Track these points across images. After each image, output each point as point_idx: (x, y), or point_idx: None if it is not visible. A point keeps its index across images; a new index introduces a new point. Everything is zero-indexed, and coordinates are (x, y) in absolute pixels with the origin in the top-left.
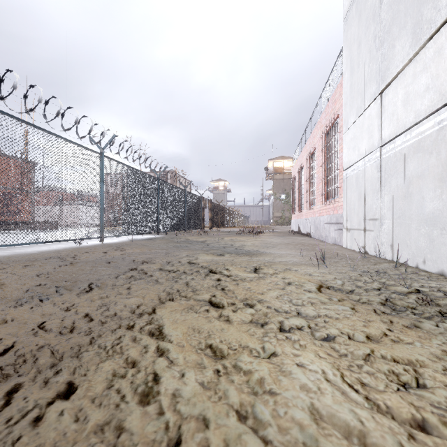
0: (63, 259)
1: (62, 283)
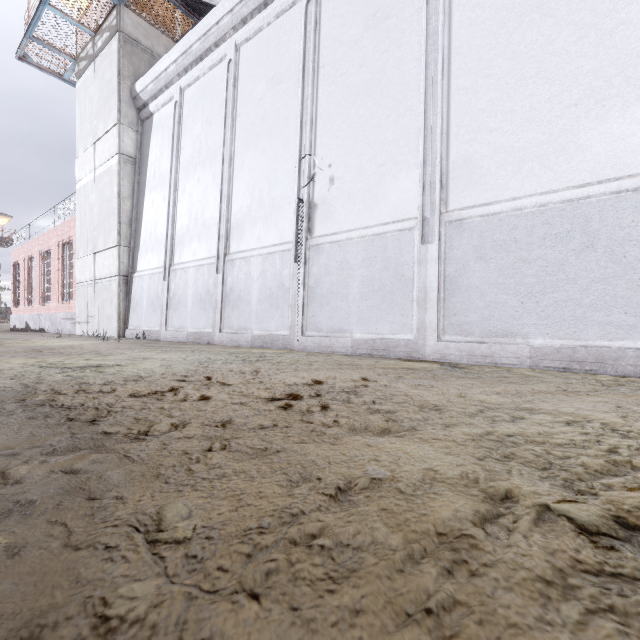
0: None
1: None
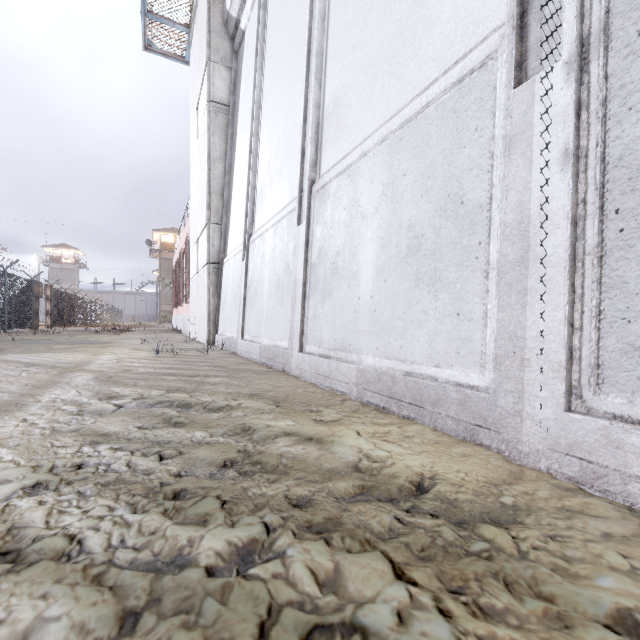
0: None
1: None
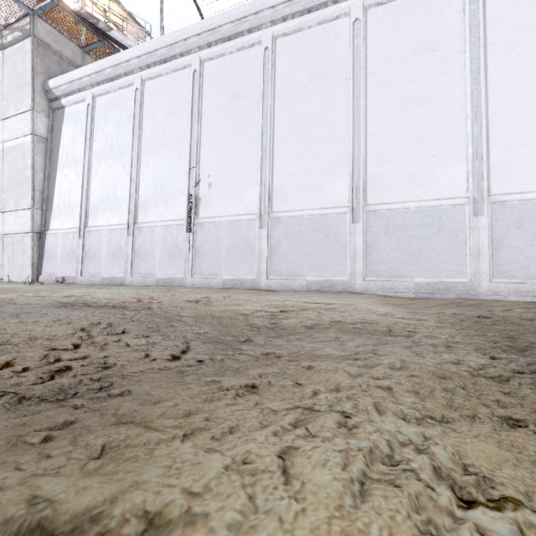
0: None
1: None
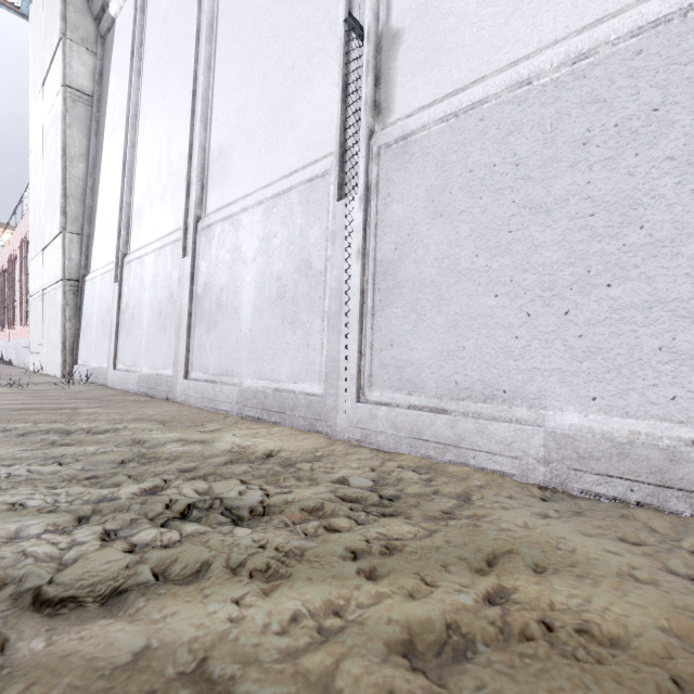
0: None
1: None
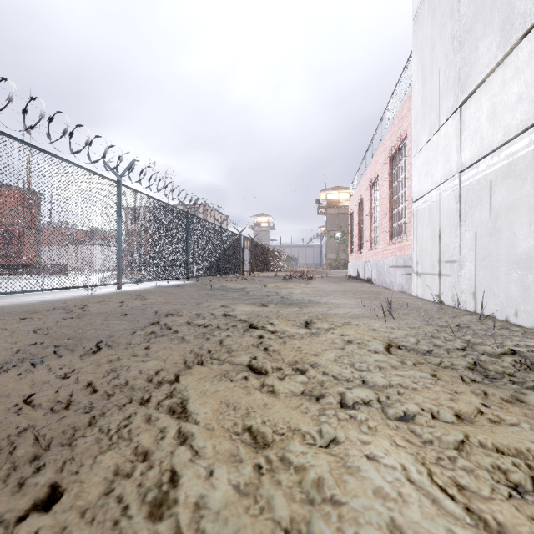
0: (70, 310)
1: (63, 341)
